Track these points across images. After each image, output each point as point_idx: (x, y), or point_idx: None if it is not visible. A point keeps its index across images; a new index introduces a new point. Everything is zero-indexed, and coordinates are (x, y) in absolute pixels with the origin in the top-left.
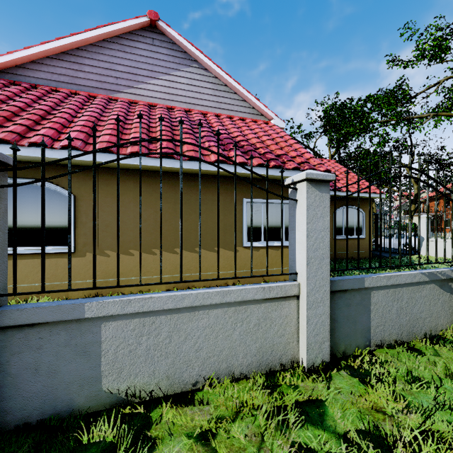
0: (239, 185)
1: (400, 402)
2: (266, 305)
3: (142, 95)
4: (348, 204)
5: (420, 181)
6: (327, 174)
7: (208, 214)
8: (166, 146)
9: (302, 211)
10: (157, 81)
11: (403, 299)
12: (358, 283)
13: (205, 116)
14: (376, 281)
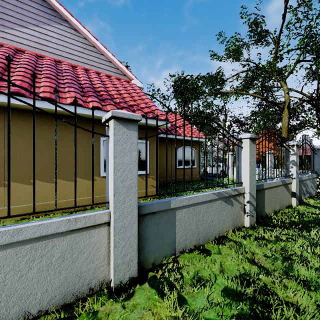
0: (97, 126)
1: (178, 311)
2: (72, 236)
3: (9, 40)
4: (186, 145)
5: (213, 127)
6: (133, 114)
7: (67, 149)
8: (19, 84)
9: (111, 146)
10: (26, 30)
11: (201, 214)
12: (165, 205)
13: (74, 68)
14: (180, 202)
